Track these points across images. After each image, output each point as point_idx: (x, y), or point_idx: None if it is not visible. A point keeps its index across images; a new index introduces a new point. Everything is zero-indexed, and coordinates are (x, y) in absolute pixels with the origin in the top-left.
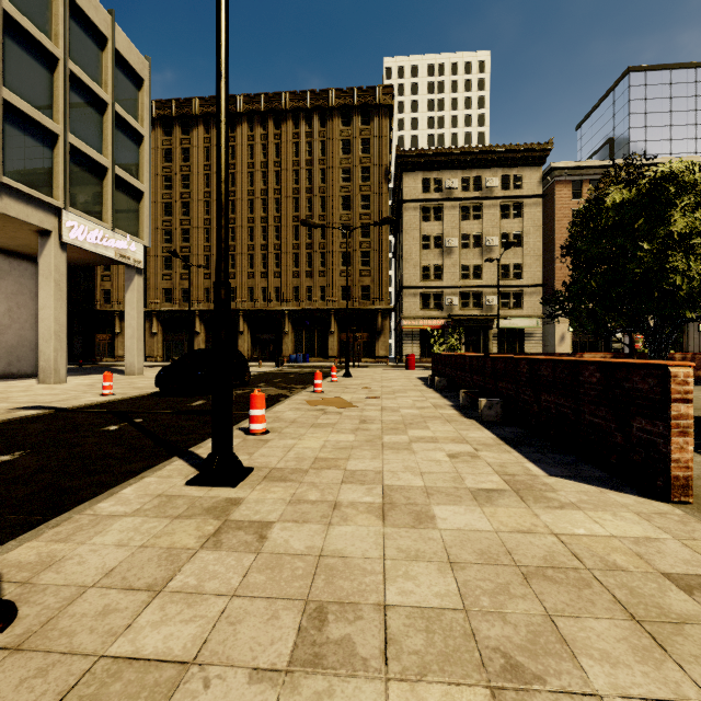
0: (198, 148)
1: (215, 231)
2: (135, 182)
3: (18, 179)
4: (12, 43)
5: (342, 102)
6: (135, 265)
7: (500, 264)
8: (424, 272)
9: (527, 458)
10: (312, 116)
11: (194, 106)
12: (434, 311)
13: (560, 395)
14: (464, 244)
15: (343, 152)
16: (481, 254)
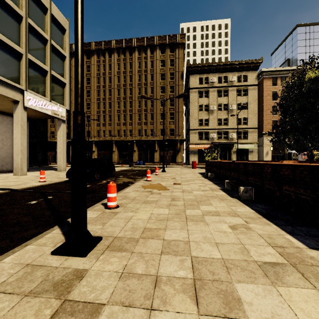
0: (94, 65)
1: (101, 104)
2: (61, 78)
3: (2, 75)
4: None
5: (161, 42)
6: (61, 118)
7: (236, 118)
8: (200, 122)
9: (284, 230)
10: (147, 49)
11: (92, 46)
12: (204, 140)
13: (299, 187)
14: (219, 108)
15: (161, 66)
16: (227, 113)
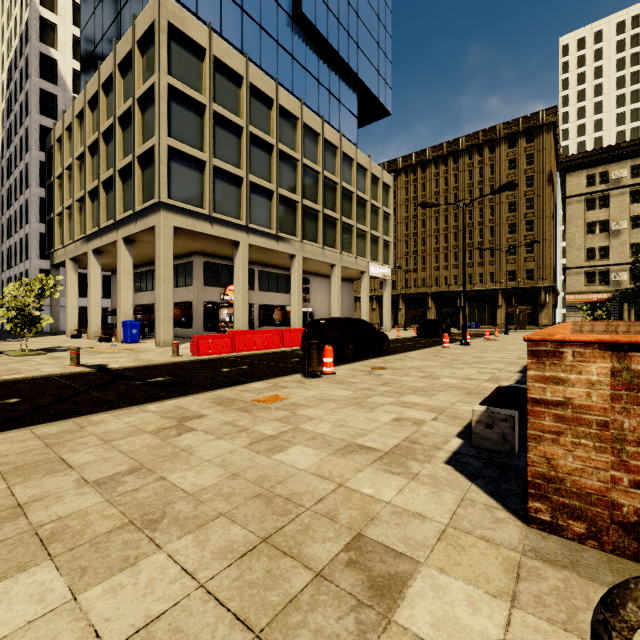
0: (401, 189)
1: (411, 241)
2: (388, 239)
3: (358, 255)
4: (357, 204)
5: (508, 132)
6: (388, 279)
7: None
8: (588, 253)
9: None
10: (483, 148)
11: (398, 163)
12: (599, 286)
13: None
14: (635, 225)
15: (509, 169)
16: None
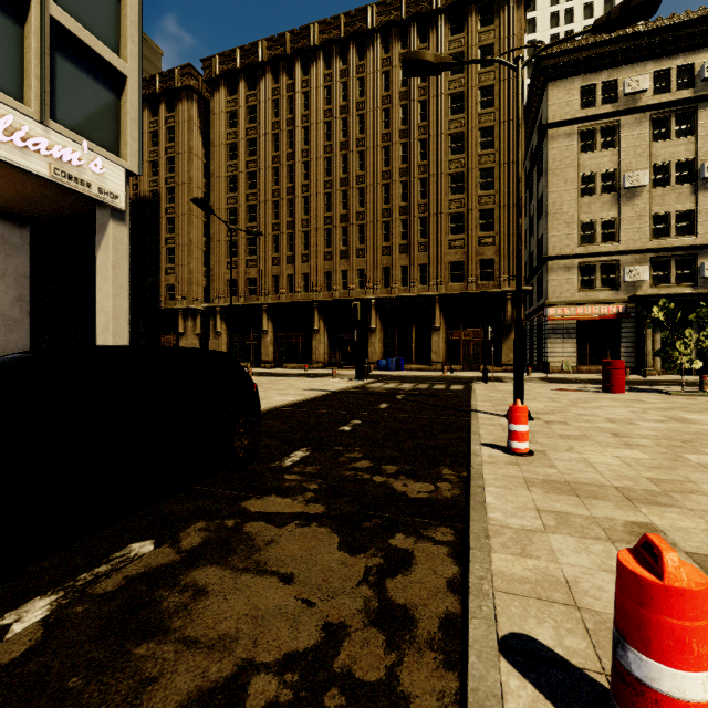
0: (266, 103)
1: (284, 204)
2: (103, 50)
3: None
4: None
5: None
6: (104, 200)
7: None
8: (584, 231)
9: None
10: (408, 31)
11: (260, 51)
12: (602, 292)
13: None
14: (659, 181)
15: (452, 72)
16: (692, 193)
